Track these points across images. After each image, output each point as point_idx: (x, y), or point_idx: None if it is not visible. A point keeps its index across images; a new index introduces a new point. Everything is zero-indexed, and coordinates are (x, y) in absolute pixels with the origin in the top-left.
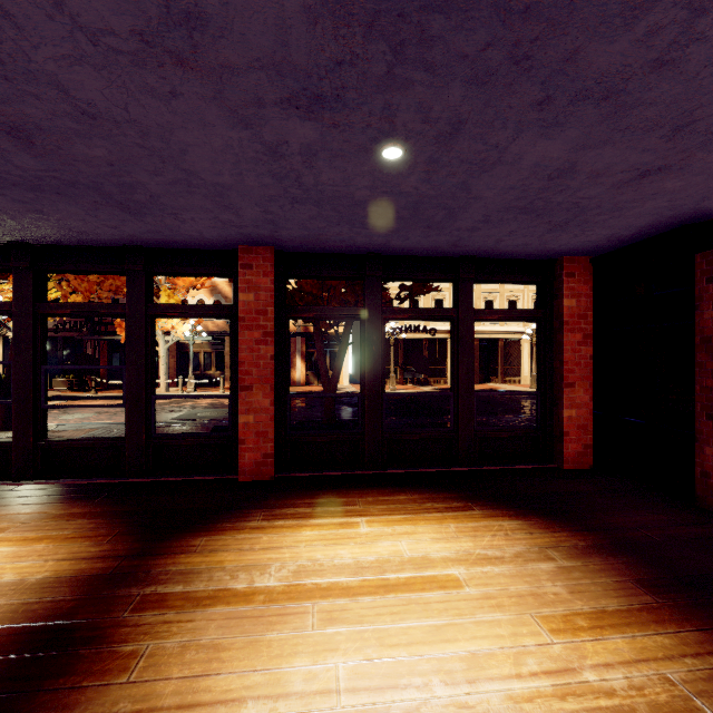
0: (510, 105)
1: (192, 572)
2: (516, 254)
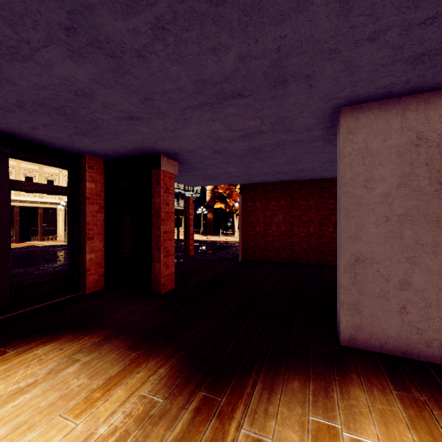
0: (40, 12)
1: None
2: (51, 143)
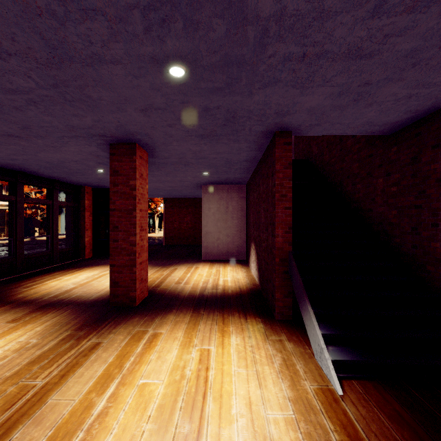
0: None
1: (45, 294)
2: (74, 183)
